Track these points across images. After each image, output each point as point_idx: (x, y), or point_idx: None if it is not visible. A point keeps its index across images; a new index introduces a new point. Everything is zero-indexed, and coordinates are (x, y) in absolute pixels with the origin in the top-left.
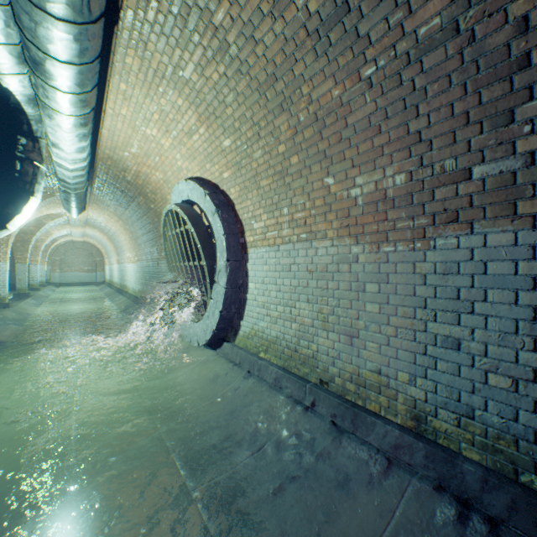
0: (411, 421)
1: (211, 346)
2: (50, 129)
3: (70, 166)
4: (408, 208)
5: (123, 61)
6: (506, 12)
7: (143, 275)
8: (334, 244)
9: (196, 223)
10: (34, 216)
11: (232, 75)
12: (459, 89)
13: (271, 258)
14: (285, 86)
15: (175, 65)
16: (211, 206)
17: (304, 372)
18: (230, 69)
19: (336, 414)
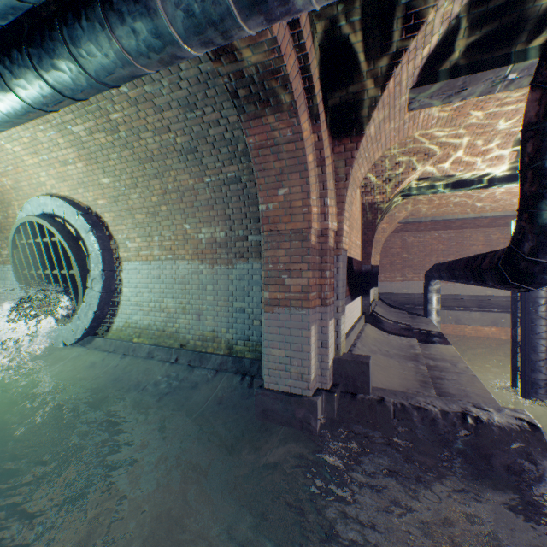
0: (228, 351)
1: (80, 345)
2: None
3: None
4: (226, 249)
5: None
6: (255, 183)
7: None
8: (190, 263)
9: (68, 238)
10: None
11: (119, 145)
12: (243, 203)
13: (144, 270)
14: (160, 166)
15: (66, 121)
16: (86, 225)
17: (171, 343)
18: (118, 142)
19: (191, 359)
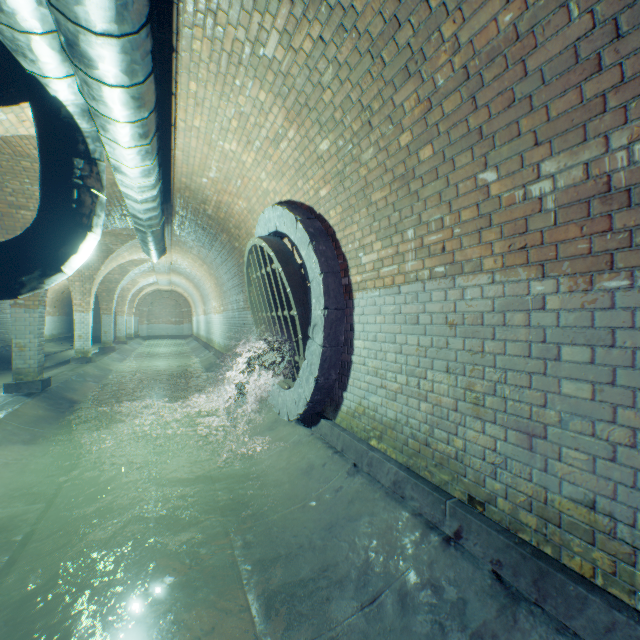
0: None
1: (305, 422)
2: (108, 147)
3: (138, 196)
4: None
5: (190, 48)
6: None
7: (229, 328)
8: (495, 280)
9: (285, 260)
10: (117, 262)
11: (330, 36)
12: None
13: (387, 305)
14: (413, 32)
15: (254, 39)
16: (304, 237)
17: (441, 479)
18: (327, 27)
19: (502, 561)
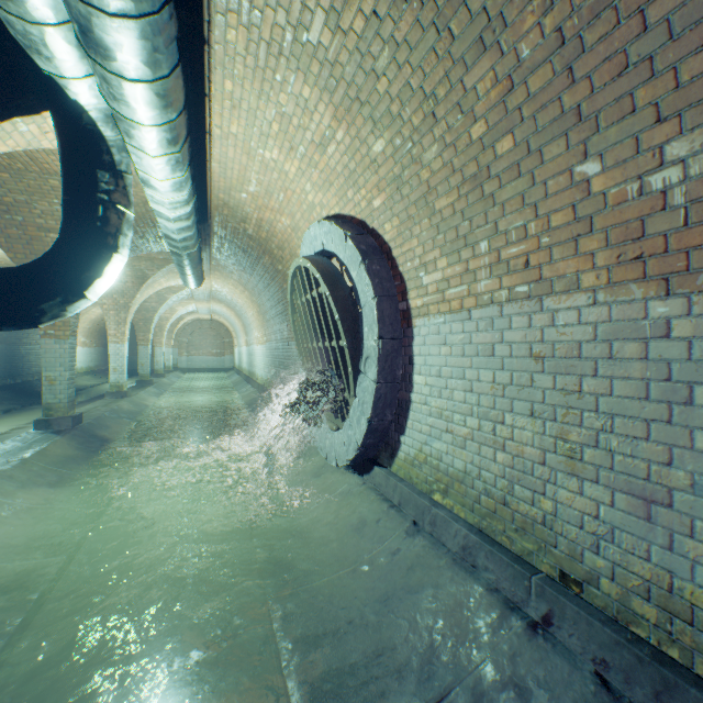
0: None
1: (356, 469)
2: (134, 157)
3: (170, 214)
4: None
5: (224, 39)
6: None
7: (272, 360)
8: (598, 300)
9: (333, 283)
10: (153, 289)
11: (386, 9)
12: None
13: (454, 334)
14: None
15: (296, 22)
16: (355, 255)
17: (524, 547)
18: None
19: (609, 662)
